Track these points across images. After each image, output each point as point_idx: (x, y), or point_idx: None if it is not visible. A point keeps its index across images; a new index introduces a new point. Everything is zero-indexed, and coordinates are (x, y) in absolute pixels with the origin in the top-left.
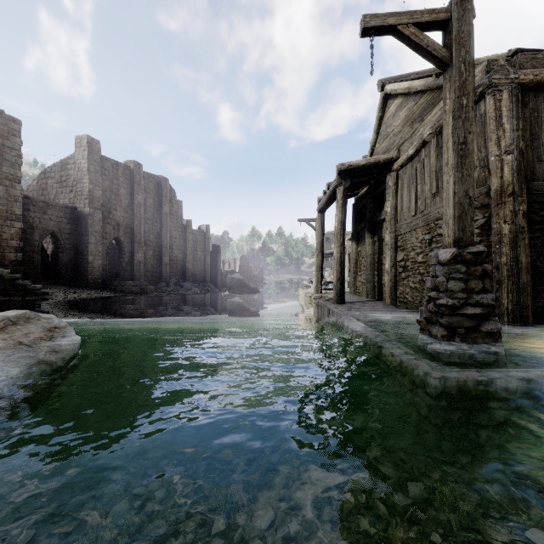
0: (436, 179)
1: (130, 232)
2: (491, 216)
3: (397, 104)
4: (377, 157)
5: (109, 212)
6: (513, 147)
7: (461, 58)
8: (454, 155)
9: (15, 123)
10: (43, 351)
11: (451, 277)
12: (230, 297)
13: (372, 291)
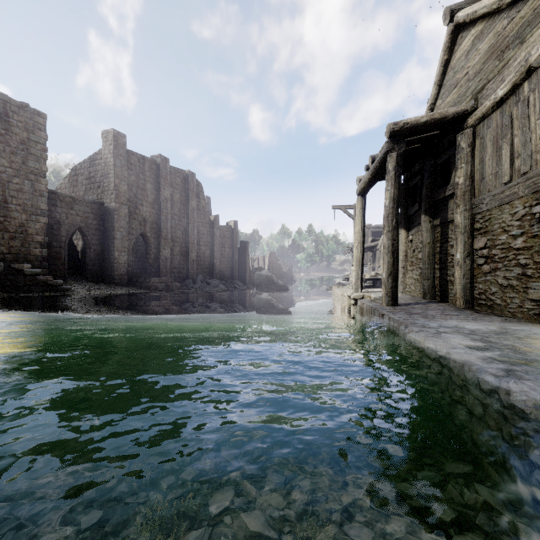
0: None
1: (156, 228)
2: None
3: (474, 35)
4: (444, 111)
5: (135, 208)
6: None
7: None
8: None
9: (40, 117)
10: None
11: None
12: (258, 294)
13: (431, 289)
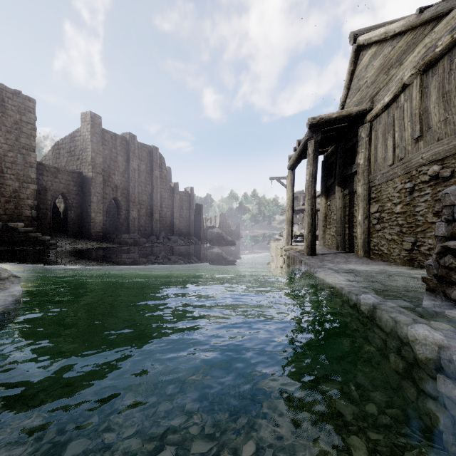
0: (420, 122)
1: (126, 193)
2: None
3: (370, 54)
4: (349, 109)
5: (108, 176)
6: None
7: None
8: None
9: (31, 102)
10: None
11: None
12: (211, 248)
13: (343, 243)
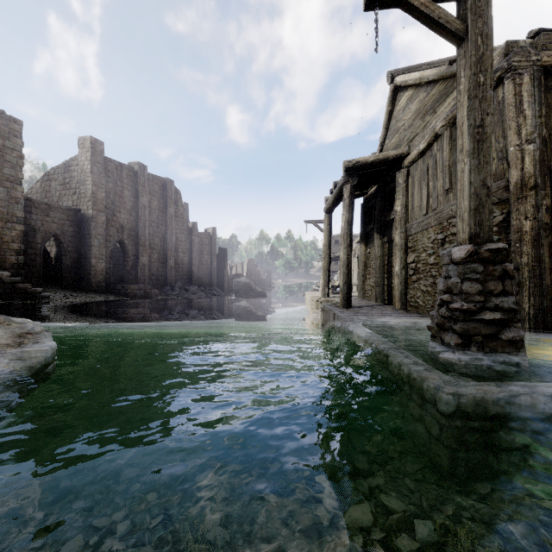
0: (449, 174)
1: (134, 235)
2: (510, 212)
3: (407, 97)
4: (387, 153)
5: (112, 215)
6: (535, 135)
7: (478, 29)
8: (469, 139)
9: (16, 124)
10: (7, 359)
11: (467, 278)
12: (237, 301)
13: (381, 294)
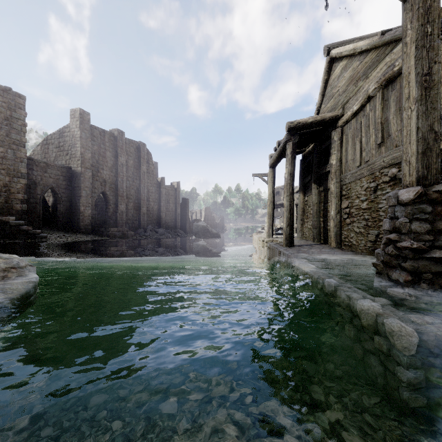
0: (382, 130)
1: (114, 187)
2: None
3: (342, 66)
4: (323, 115)
5: (97, 171)
6: None
7: None
8: (417, 87)
9: (21, 98)
10: None
11: (415, 218)
12: (196, 241)
13: (318, 235)
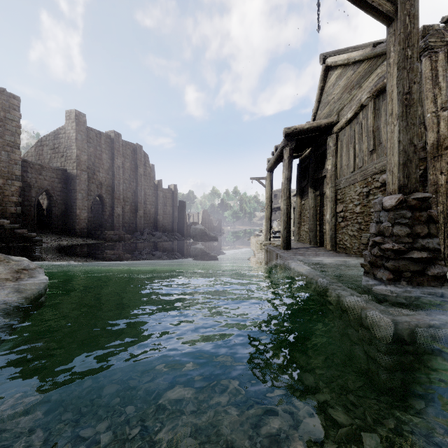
0: (373, 138)
1: (111, 190)
2: (427, 168)
3: (337, 75)
4: (319, 121)
5: (93, 174)
6: None
7: (406, 11)
8: (399, 104)
9: (15, 99)
10: (6, 291)
11: (397, 222)
12: (194, 244)
13: (314, 238)
